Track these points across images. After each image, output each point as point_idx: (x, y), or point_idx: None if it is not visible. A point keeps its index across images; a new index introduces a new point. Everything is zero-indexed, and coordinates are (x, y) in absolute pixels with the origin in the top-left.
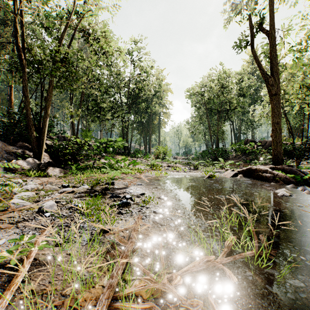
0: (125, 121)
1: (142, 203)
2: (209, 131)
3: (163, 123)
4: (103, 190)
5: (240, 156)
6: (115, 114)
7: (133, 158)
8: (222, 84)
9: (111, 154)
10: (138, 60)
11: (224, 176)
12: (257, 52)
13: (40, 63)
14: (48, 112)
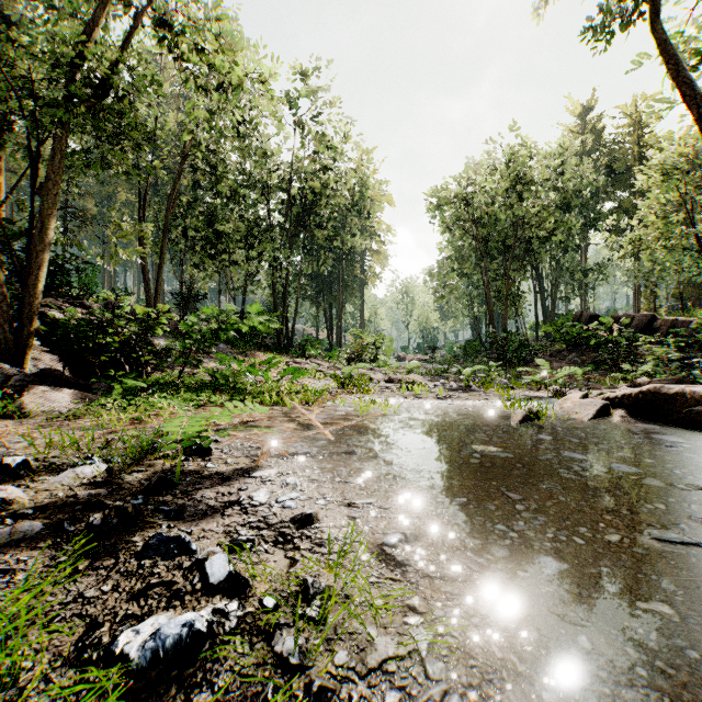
0: (281, 270)
1: (288, 621)
2: (485, 292)
3: (371, 277)
4: (147, 490)
5: (565, 353)
6: (254, 248)
7: (299, 359)
8: (517, 176)
9: (242, 348)
10: (312, 119)
11: (566, 414)
12: (648, 54)
13: (27, 88)
14: (49, 226)
